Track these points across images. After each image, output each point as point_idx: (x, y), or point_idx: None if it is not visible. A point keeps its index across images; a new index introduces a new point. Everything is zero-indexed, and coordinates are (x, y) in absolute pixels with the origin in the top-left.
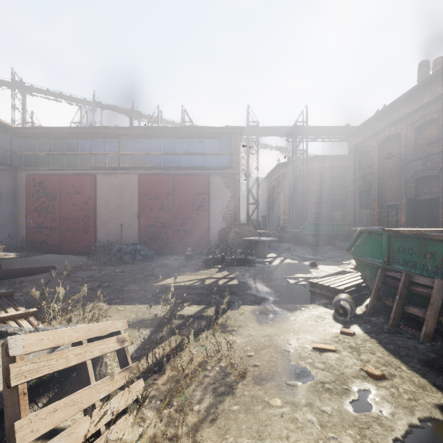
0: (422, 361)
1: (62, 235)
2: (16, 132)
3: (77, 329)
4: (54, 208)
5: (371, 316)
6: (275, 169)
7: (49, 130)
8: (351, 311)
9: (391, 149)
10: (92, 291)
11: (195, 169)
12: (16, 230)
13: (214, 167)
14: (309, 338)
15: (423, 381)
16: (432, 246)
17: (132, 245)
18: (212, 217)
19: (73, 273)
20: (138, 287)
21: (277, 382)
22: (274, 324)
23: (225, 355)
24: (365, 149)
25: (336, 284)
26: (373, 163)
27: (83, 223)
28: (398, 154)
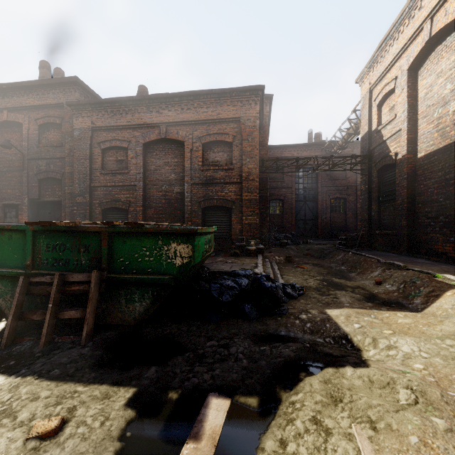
0: (94, 366)
1: None
2: None
3: None
4: None
5: (11, 346)
6: None
7: None
8: None
9: (10, 139)
10: None
11: None
12: None
13: None
14: None
15: (104, 388)
16: (87, 238)
17: None
18: None
19: None
20: None
21: None
22: None
23: None
24: None
25: None
26: None
27: None
28: (19, 147)
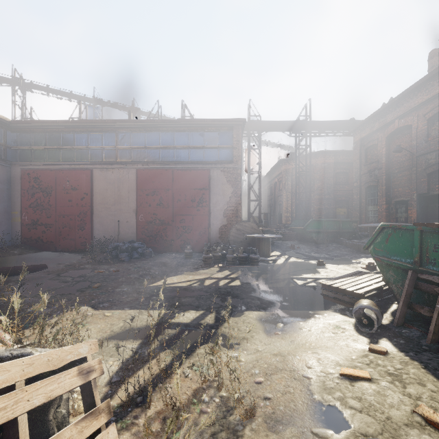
0: None
1: (58, 232)
2: (11, 126)
3: (7, 367)
4: (49, 204)
5: (401, 327)
6: (277, 165)
7: (44, 124)
8: (377, 321)
9: (400, 143)
10: (80, 292)
11: (195, 163)
12: (11, 227)
13: (214, 161)
14: (333, 359)
15: None
16: None
17: (129, 242)
18: (212, 214)
19: (64, 272)
20: (130, 288)
21: (299, 429)
22: (285, 336)
23: (227, 379)
24: (372, 143)
25: (354, 287)
26: (380, 157)
27: (79, 220)
28: (408, 147)
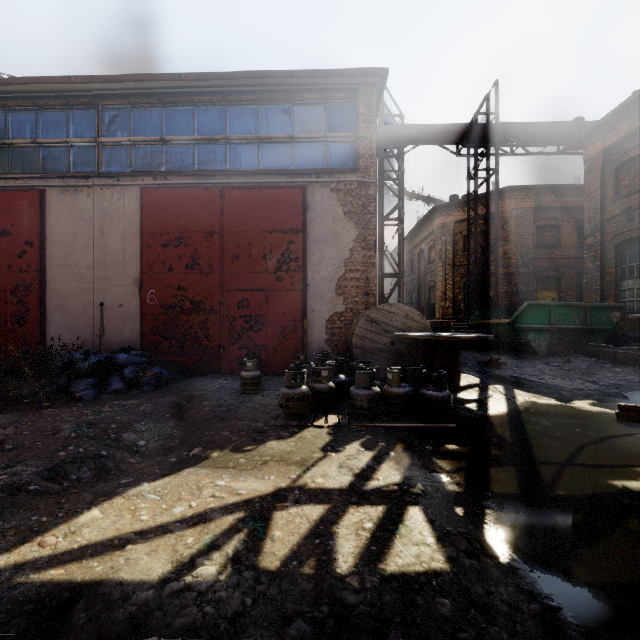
0: None
1: None
2: None
3: None
4: None
5: None
6: (426, 219)
7: None
8: None
9: None
10: None
11: (272, 173)
12: None
13: (316, 169)
14: None
15: None
16: None
17: (120, 352)
18: (311, 287)
19: None
20: None
21: None
22: None
23: None
24: (635, 152)
25: None
26: None
27: (14, 302)
28: None
